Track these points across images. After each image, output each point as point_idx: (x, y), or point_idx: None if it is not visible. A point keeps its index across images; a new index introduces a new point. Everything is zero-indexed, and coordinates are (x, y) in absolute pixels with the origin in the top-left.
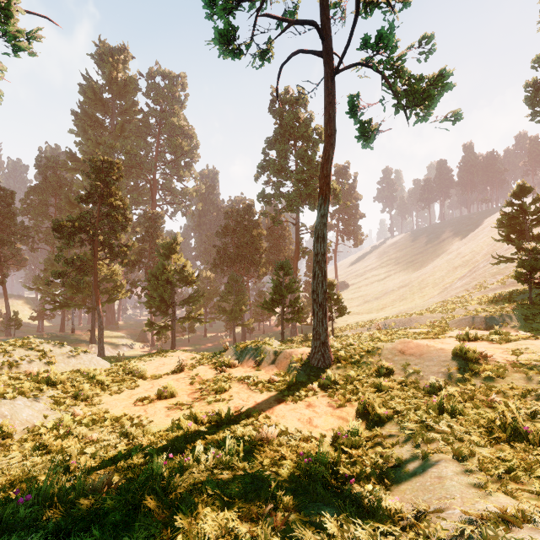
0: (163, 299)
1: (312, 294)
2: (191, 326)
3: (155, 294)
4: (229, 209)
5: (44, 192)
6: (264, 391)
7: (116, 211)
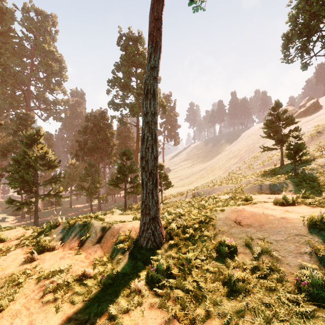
0: (25, 180)
1: (141, 161)
2: (57, 201)
3: (17, 176)
4: (88, 114)
5: None
6: (63, 304)
7: None
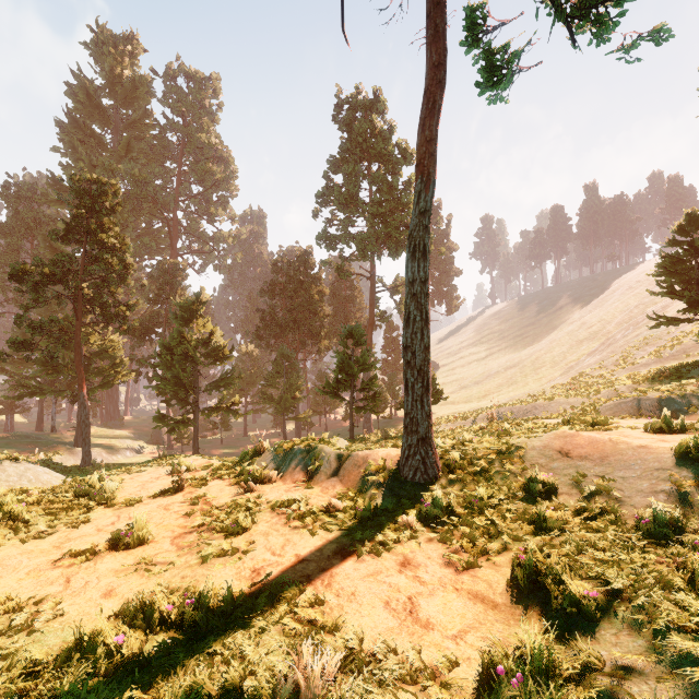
0: (180, 381)
1: (404, 352)
2: (224, 422)
3: (169, 375)
4: (277, 259)
5: (14, 233)
6: (316, 529)
7: (110, 254)
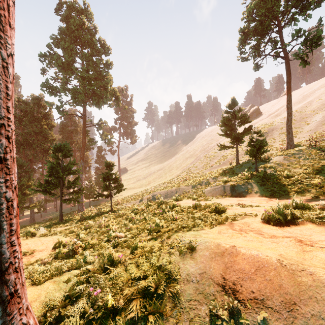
0: None
1: None
2: None
3: None
4: (15, 99)
5: None
6: None
7: None
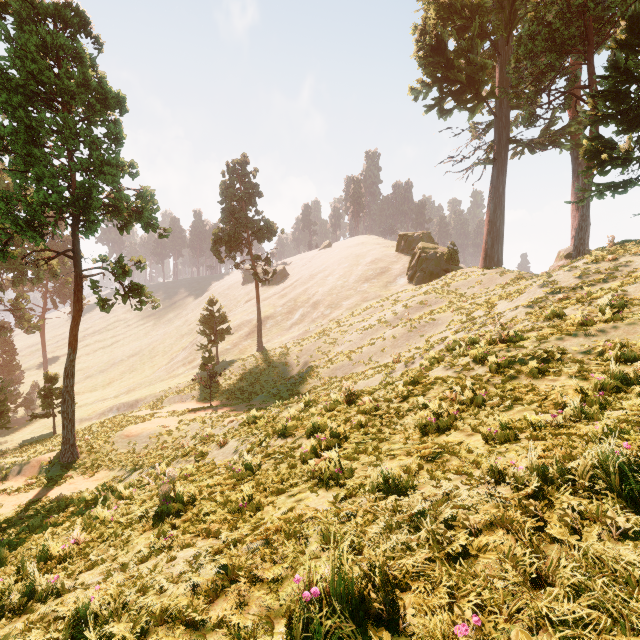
0: None
1: (63, 413)
2: None
3: None
4: None
5: None
6: (28, 491)
7: None
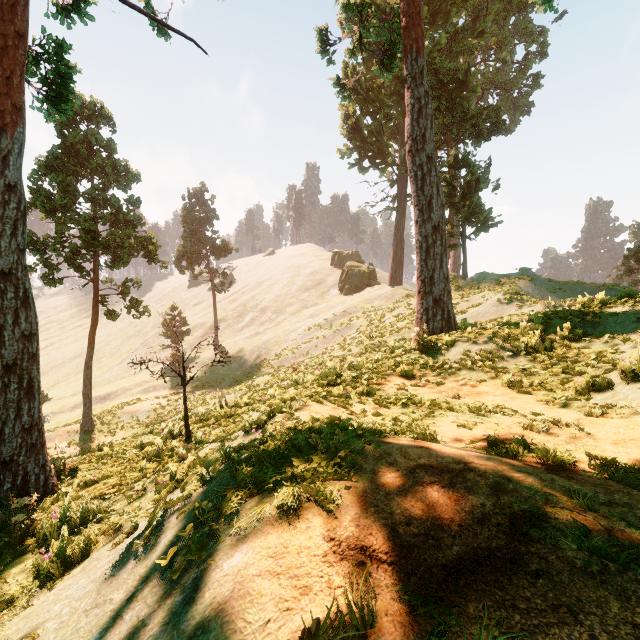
0: None
1: (85, 395)
2: None
3: None
4: None
5: None
6: (69, 447)
7: None
